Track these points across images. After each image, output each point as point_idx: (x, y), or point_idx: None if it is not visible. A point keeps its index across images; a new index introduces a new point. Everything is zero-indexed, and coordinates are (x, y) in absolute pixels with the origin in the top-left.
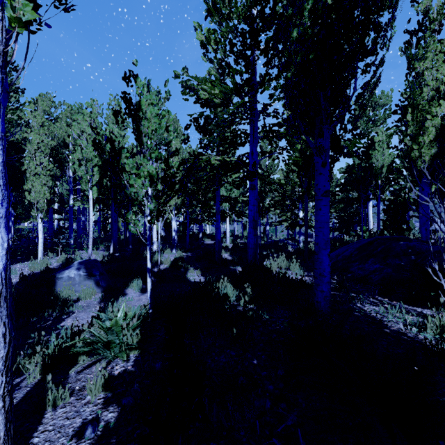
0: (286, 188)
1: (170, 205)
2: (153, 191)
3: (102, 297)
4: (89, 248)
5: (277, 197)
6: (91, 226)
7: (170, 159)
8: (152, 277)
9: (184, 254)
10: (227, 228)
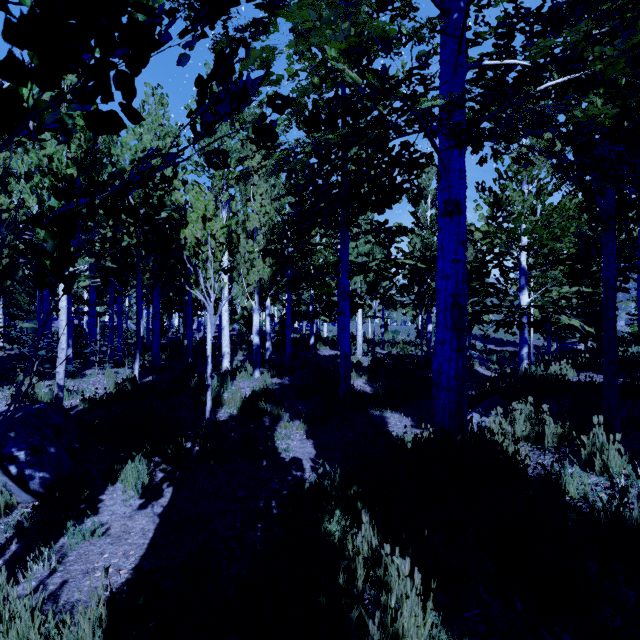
0: (494, 240)
1: (249, 283)
2: (193, 242)
3: (18, 524)
4: (57, 373)
5: (469, 262)
6: (62, 323)
7: (248, 191)
8: (192, 443)
9: (276, 380)
10: (358, 328)
